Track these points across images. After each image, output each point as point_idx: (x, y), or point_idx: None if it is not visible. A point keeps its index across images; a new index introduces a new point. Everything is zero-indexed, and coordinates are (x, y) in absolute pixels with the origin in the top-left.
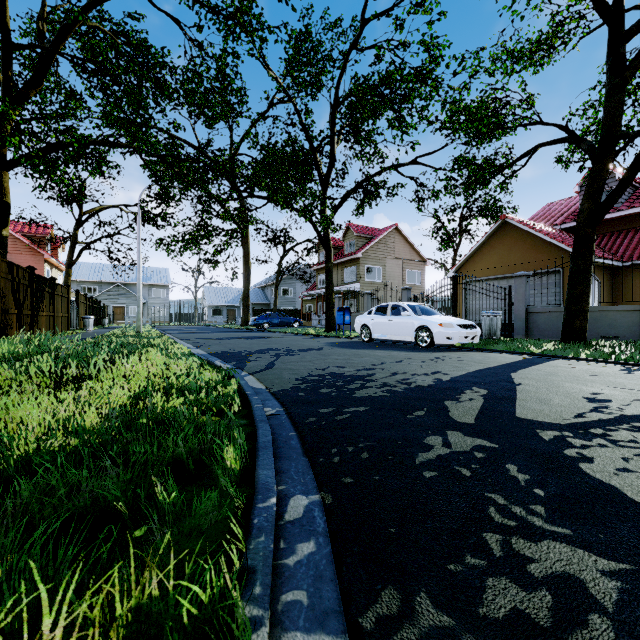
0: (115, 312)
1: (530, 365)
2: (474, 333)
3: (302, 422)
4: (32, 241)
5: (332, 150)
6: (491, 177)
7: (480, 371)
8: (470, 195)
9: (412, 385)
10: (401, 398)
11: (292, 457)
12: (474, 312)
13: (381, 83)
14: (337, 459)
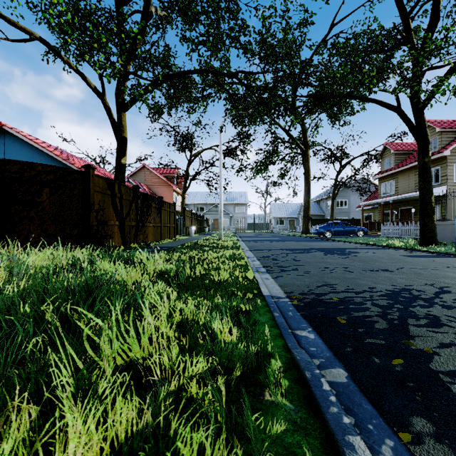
0: (214, 223)
1: None
2: None
3: None
4: (167, 179)
5: (435, 5)
6: None
7: None
8: None
9: None
10: None
11: None
12: None
13: None
14: None
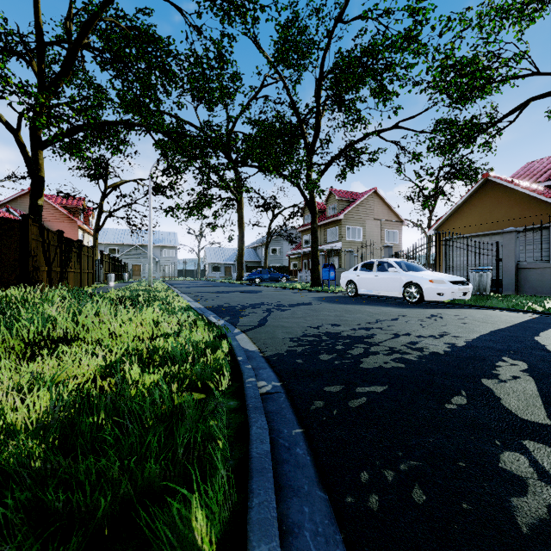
0: (134, 269)
1: (547, 326)
2: (466, 289)
3: (306, 409)
4: (69, 211)
5: (317, 120)
6: (476, 136)
7: (494, 333)
8: (452, 155)
9: (425, 352)
10: (421, 372)
11: (302, 489)
12: (454, 268)
13: (364, 54)
14: (375, 501)
